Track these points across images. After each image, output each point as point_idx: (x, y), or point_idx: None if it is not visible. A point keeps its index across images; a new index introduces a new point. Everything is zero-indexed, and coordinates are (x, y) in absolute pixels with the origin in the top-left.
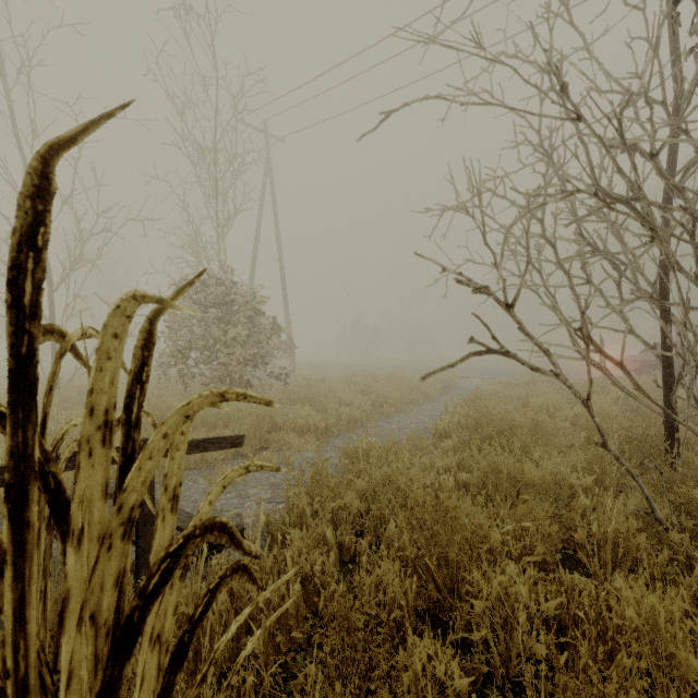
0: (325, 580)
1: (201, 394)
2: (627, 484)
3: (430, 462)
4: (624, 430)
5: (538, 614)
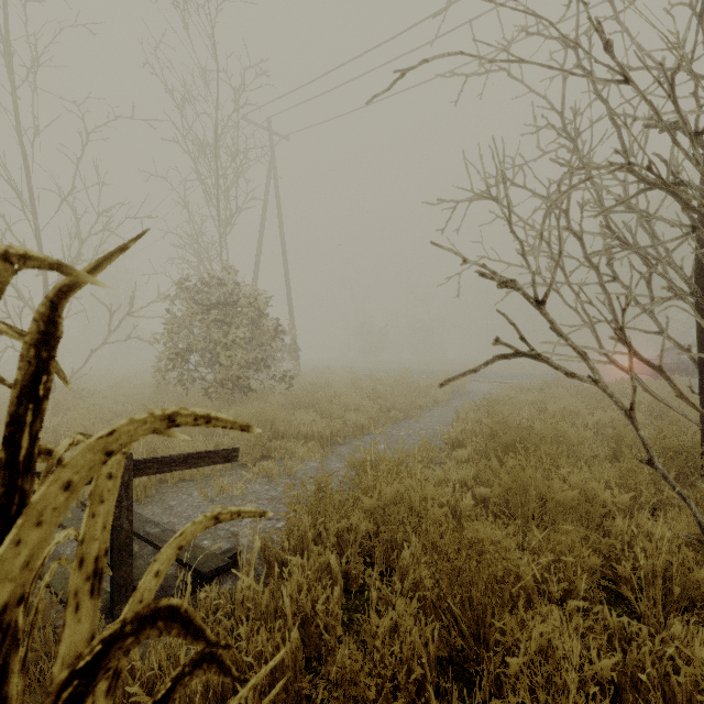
0: (329, 623)
1: (135, 418)
2: (664, 501)
3: (444, 476)
4: (657, 440)
5: (587, 675)
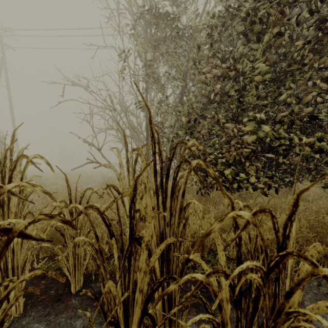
0: None
1: None
2: None
3: None
4: None
5: None
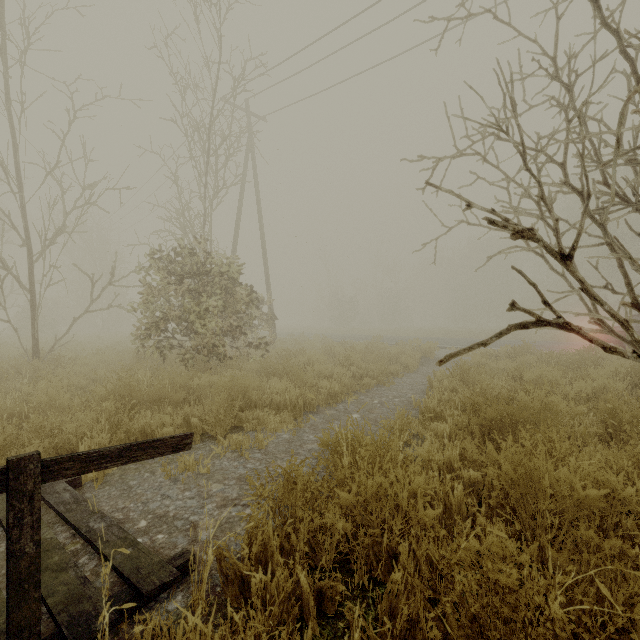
0: None
1: None
2: None
3: (427, 456)
4: None
5: None
